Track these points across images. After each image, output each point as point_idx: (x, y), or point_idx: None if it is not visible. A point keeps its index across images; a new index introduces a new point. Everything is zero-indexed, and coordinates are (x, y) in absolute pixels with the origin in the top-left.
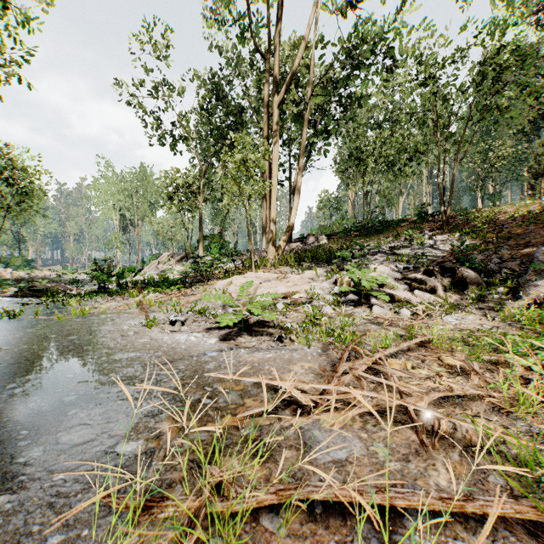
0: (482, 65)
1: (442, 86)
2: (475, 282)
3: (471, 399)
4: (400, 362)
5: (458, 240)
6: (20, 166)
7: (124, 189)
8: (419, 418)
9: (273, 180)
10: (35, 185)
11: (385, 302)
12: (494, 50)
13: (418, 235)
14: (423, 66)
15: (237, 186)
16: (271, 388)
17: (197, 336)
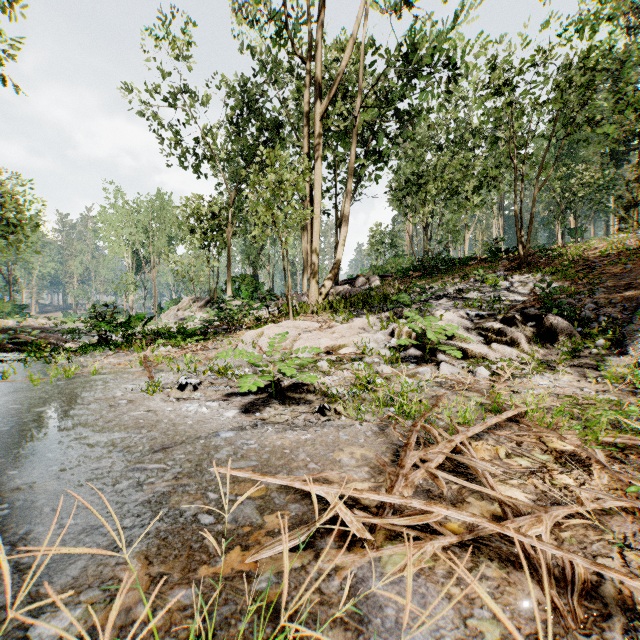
0: (568, 70)
1: (519, 95)
2: (567, 333)
3: (605, 512)
4: (489, 447)
5: (541, 281)
6: (5, 190)
7: (137, 221)
8: (536, 551)
9: (315, 208)
10: (24, 214)
11: (455, 358)
12: (583, 51)
13: (491, 275)
14: (497, 71)
15: (270, 213)
16: (306, 494)
17: (211, 406)
